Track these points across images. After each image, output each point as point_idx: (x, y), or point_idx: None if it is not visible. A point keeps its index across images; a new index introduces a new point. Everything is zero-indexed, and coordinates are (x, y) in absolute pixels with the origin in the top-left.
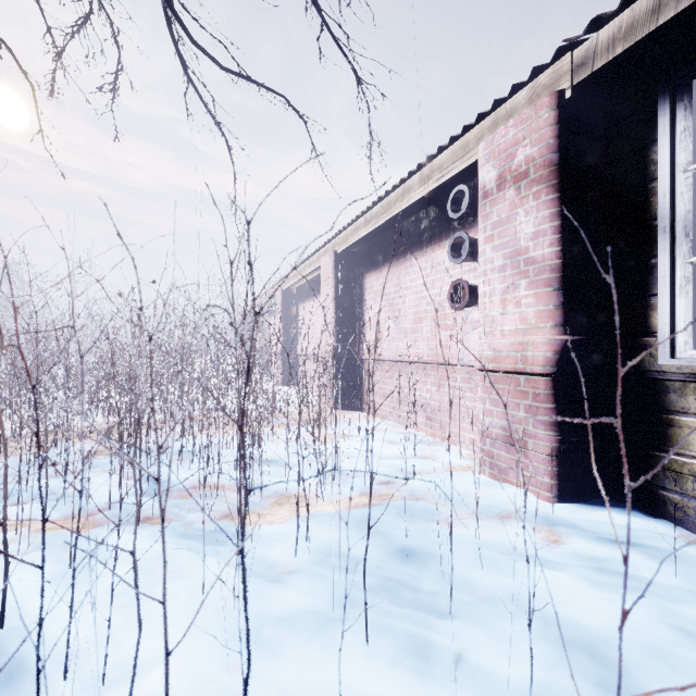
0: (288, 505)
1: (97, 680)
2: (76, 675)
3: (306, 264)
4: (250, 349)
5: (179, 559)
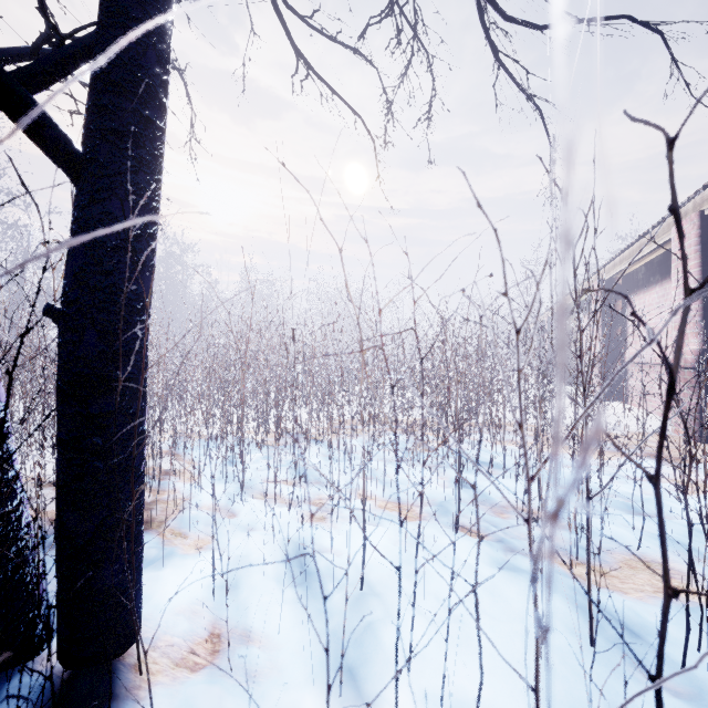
0: (646, 573)
1: (435, 697)
2: (417, 679)
3: (641, 242)
4: (678, 352)
5: (504, 592)
